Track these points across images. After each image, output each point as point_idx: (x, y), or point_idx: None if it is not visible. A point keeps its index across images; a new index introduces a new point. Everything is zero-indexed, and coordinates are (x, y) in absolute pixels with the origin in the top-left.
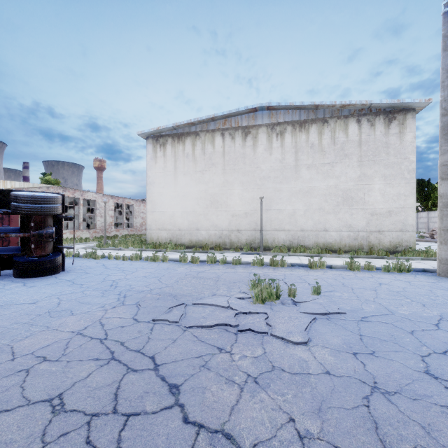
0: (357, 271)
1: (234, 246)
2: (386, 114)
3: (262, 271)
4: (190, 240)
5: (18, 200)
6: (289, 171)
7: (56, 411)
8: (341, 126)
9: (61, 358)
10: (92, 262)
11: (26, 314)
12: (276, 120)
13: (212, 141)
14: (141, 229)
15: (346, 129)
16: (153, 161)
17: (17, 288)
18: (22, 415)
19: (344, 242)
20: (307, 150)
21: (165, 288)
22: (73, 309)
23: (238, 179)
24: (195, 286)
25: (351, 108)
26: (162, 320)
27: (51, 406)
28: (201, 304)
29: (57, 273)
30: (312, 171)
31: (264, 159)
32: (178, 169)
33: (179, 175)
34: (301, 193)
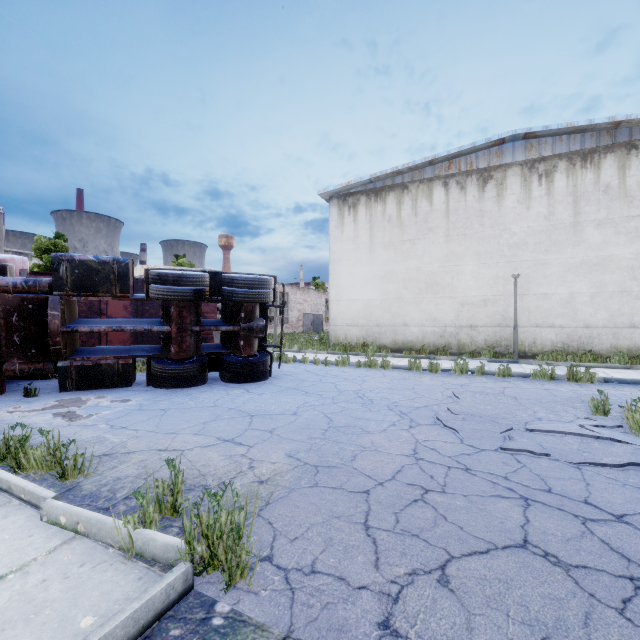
0: None
1: (464, 349)
2: None
3: (565, 388)
4: (394, 340)
5: (234, 284)
6: (562, 232)
7: (559, 564)
8: None
9: (445, 489)
10: (289, 367)
11: (308, 428)
12: (539, 153)
13: (428, 196)
14: (297, 325)
15: None
16: (339, 230)
17: (247, 395)
18: (514, 562)
19: None
20: (597, 196)
21: (446, 405)
22: (358, 425)
23: (471, 249)
24: (493, 405)
25: None
26: (517, 450)
27: (538, 555)
28: (544, 432)
29: (267, 378)
30: (606, 231)
31: (516, 217)
32: (376, 239)
33: (377, 247)
34: (584, 267)
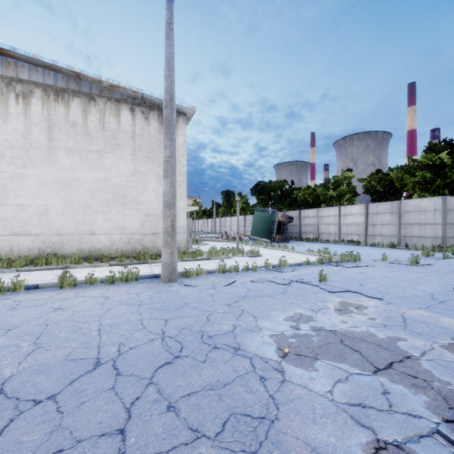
0: (71, 288)
1: None
2: (161, 111)
3: None
4: None
5: None
6: (38, 151)
7: None
8: (113, 110)
9: None
10: None
11: None
12: (16, 73)
13: None
14: None
15: (119, 116)
16: None
17: None
18: None
19: (115, 247)
20: (67, 128)
21: None
22: None
23: None
24: None
25: (124, 93)
26: None
27: None
28: None
29: None
30: (74, 158)
31: None
32: None
33: None
34: (57, 184)
